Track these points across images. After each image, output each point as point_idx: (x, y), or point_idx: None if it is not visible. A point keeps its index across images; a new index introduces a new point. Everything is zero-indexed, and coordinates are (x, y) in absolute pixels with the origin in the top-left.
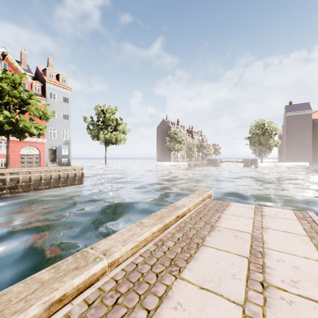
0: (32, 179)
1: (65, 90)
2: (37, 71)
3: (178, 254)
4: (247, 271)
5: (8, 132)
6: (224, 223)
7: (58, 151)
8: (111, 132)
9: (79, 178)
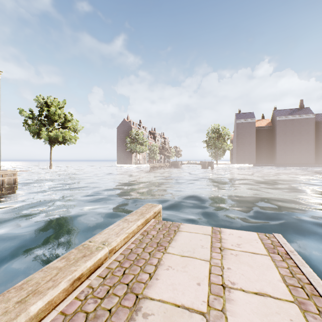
0: None
1: None
2: None
3: None
4: None
5: None
6: (162, 283)
7: None
8: (57, 129)
9: (10, 185)
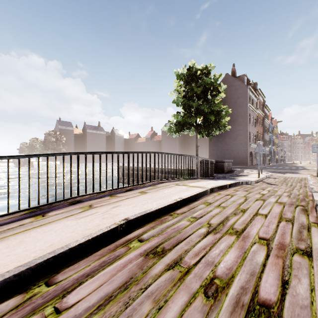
0: None
1: None
2: None
3: None
4: None
5: None
6: None
7: None
8: None
9: None
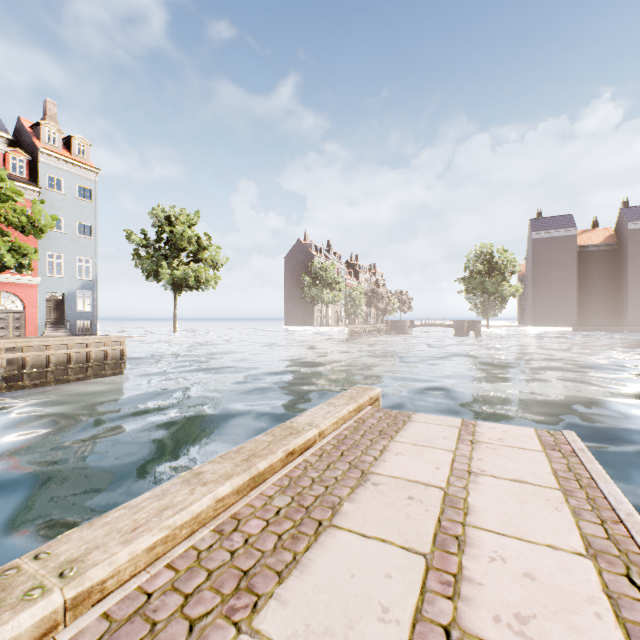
0: (1, 365)
1: (85, 171)
2: (19, 127)
3: (265, 556)
4: (419, 596)
5: None
6: (391, 464)
7: (69, 303)
8: (186, 264)
9: (115, 361)
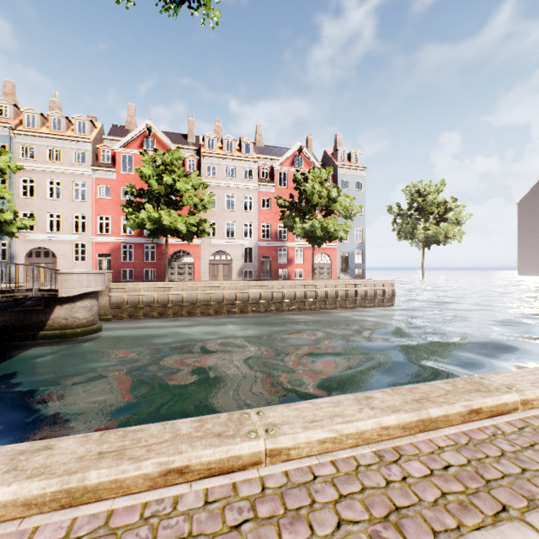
0: (338, 294)
1: (359, 172)
2: (324, 156)
3: None
4: None
5: (317, 239)
6: None
7: (350, 258)
8: (434, 224)
9: (389, 297)
